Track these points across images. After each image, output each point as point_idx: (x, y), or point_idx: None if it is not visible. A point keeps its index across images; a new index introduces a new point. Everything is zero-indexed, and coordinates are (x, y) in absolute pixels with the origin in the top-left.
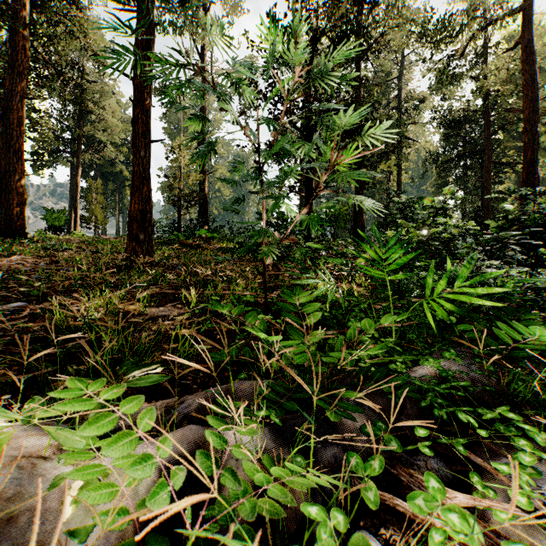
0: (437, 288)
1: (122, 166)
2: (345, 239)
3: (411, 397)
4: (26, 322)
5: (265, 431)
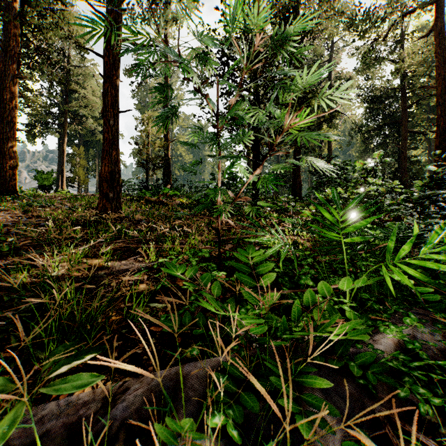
0: (399, 252)
1: (101, 136)
2: (287, 196)
3: (385, 382)
4: None
5: None
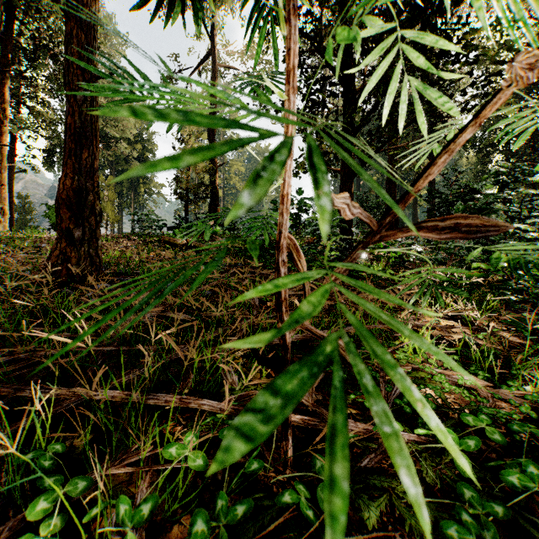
0: None
1: (136, 163)
2: None
3: None
4: None
5: None
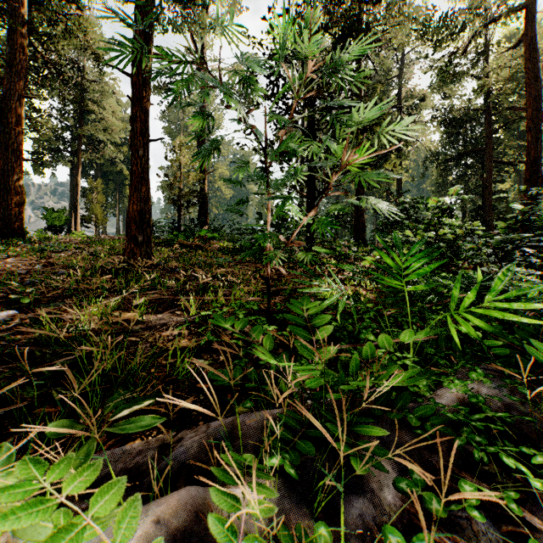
0: (463, 302)
1: (122, 166)
2: (348, 240)
3: (443, 432)
4: (13, 334)
5: (279, 485)
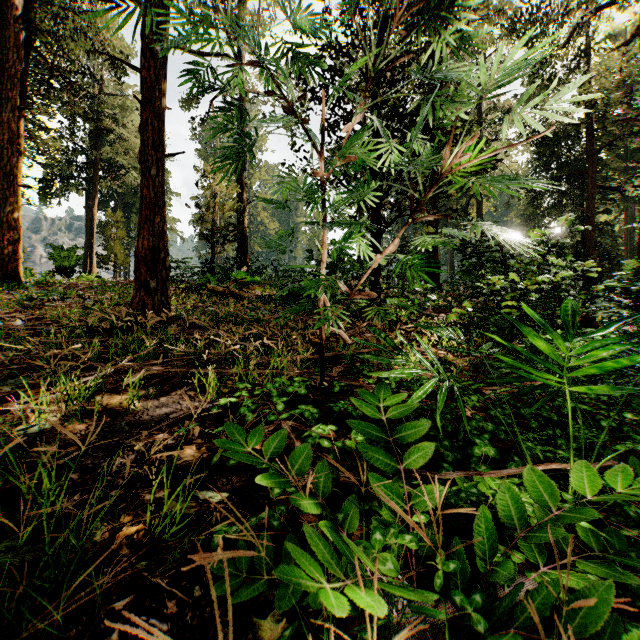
0: None
1: None
2: (424, 285)
3: None
4: None
5: None
